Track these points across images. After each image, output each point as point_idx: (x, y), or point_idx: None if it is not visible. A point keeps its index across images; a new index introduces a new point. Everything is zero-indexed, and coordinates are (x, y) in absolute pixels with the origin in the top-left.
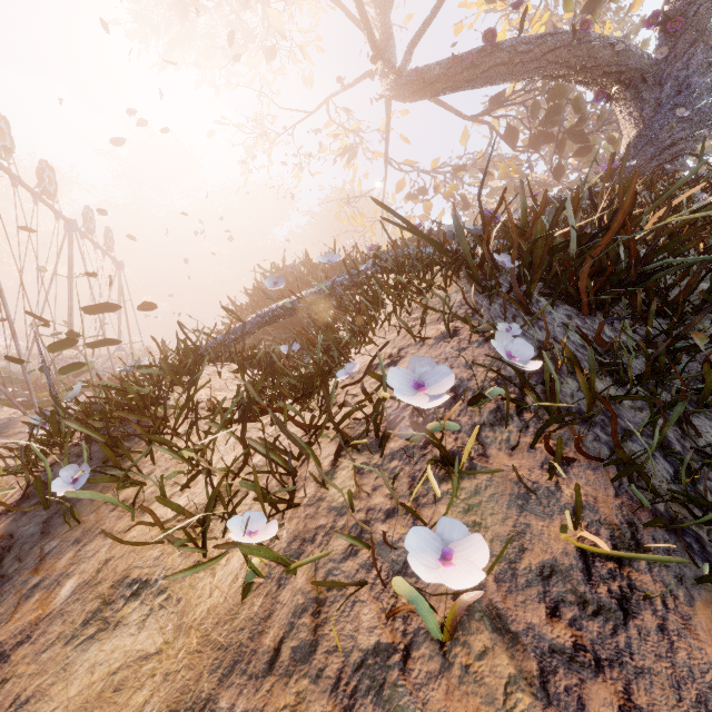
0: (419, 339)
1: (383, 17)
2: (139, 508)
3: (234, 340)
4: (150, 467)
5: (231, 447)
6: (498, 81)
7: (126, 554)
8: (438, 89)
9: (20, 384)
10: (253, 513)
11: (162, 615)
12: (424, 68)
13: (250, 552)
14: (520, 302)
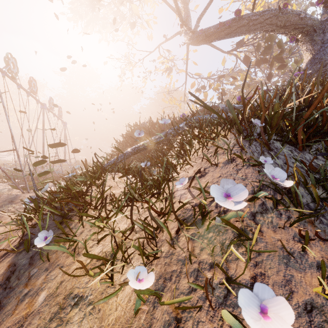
0: (215, 163)
1: (185, 6)
2: (77, 252)
3: (119, 161)
4: (82, 229)
5: (122, 219)
6: (242, 34)
7: (71, 279)
8: (212, 39)
9: (21, 178)
10: (139, 267)
11: (91, 319)
12: (205, 29)
13: (140, 293)
14: (265, 143)
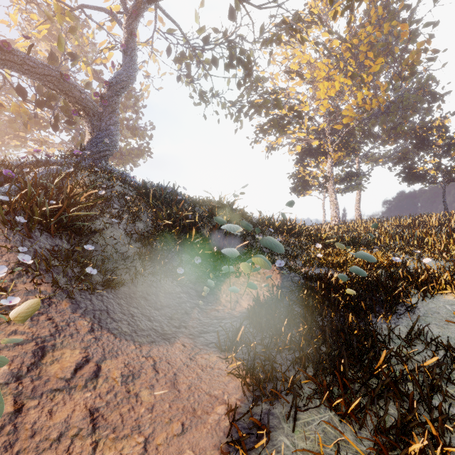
0: None
1: None
2: None
3: None
4: None
5: None
6: (13, 70)
7: None
8: None
9: None
10: None
11: None
12: None
13: None
14: (27, 234)
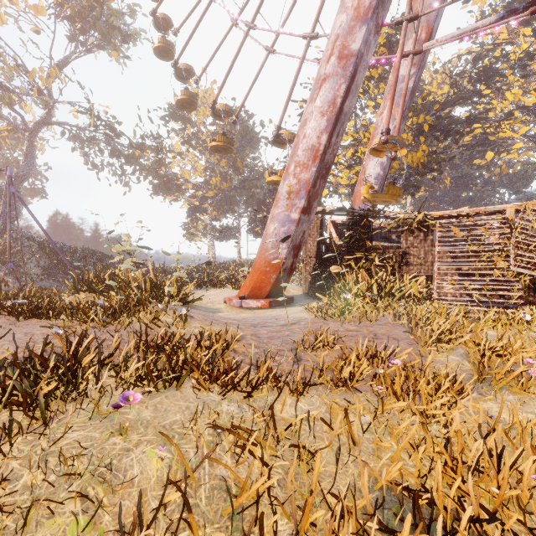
0: None
1: None
2: None
3: None
4: None
5: None
6: None
7: None
8: None
9: None
10: None
11: None
12: None
13: None
14: None
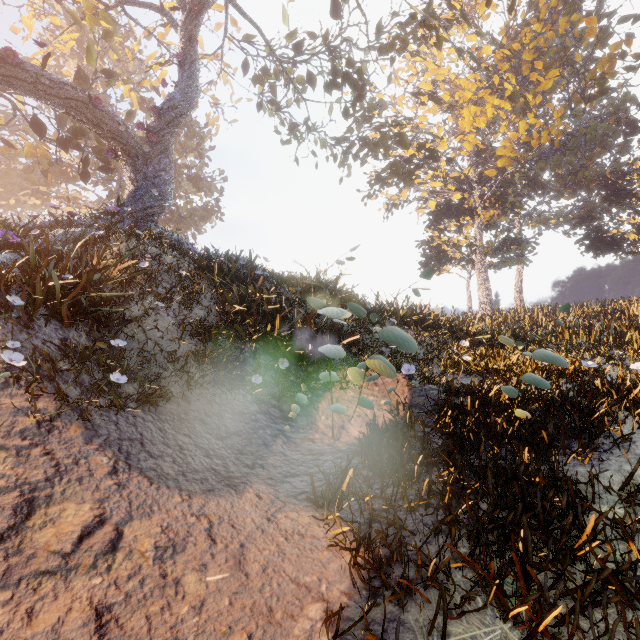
0: None
1: None
2: None
3: None
4: None
5: None
6: (22, 91)
7: None
8: None
9: None
10: None
11: None
12: None
13: None
14: (25, 322)
